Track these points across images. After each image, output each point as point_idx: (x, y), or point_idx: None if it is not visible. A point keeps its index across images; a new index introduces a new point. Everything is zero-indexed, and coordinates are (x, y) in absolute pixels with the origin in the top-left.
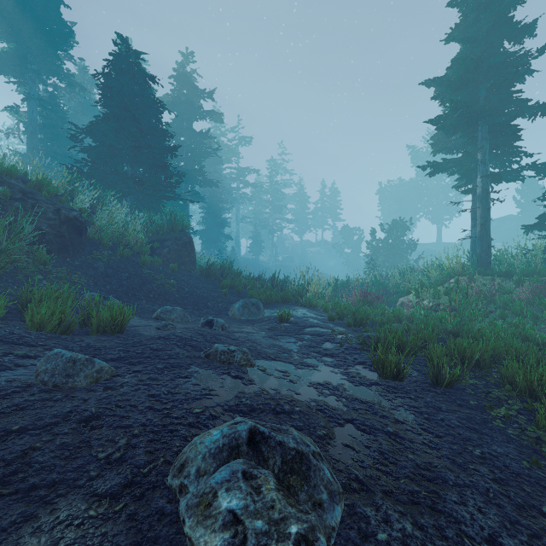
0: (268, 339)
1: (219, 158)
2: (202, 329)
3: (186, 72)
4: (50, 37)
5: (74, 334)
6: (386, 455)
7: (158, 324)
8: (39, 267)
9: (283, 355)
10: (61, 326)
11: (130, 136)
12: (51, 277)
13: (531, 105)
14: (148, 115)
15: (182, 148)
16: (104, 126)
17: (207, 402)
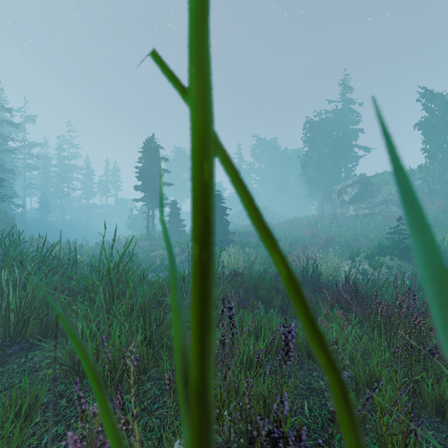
0: None
1: None
2: None
3: None
4: None
5: None
6: None
7: None
8: None
9: None
10: None
11: None
12: None
13: (168, 183)
14: None
15: None
16: None
17: None
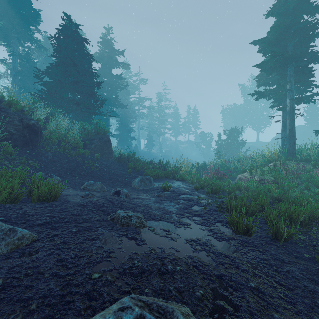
0: (156, 203)
1: (127, 91)
2: (112, 197)
3: (107, 39)
4: (25, 18)
5: (22, 202)
6: (255, 315)
7: (82, 194)
8: (7, 156)
9: (166, 216)
10: (10, 197)
11: (71, 75)
12: (15, 162)
13: None
14: (83, 63)
15: (105, 84)
16: (56, 69)
17: (106, 265)
